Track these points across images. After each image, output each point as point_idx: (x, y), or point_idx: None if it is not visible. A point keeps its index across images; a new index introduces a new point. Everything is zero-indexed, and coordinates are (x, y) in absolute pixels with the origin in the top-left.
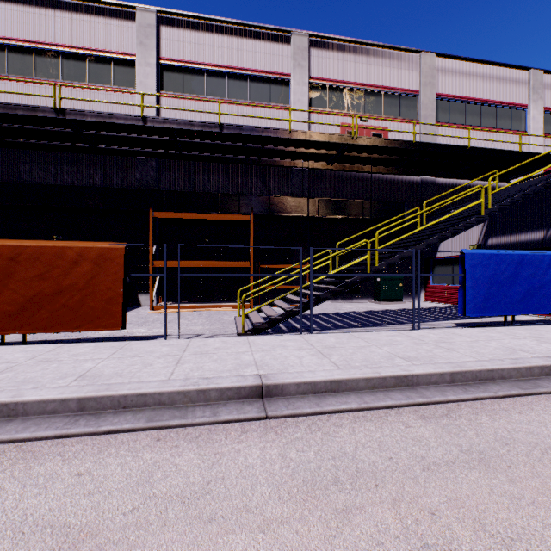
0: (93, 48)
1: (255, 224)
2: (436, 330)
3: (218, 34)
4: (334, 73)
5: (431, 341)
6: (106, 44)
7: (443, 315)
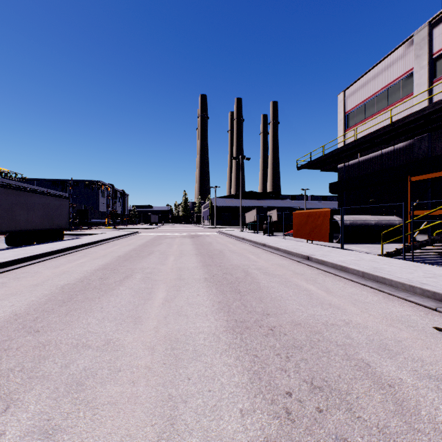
0: (389, 83)
1: None
2: None
3: None
4: None
5: None
6: (396, 74)
7: None
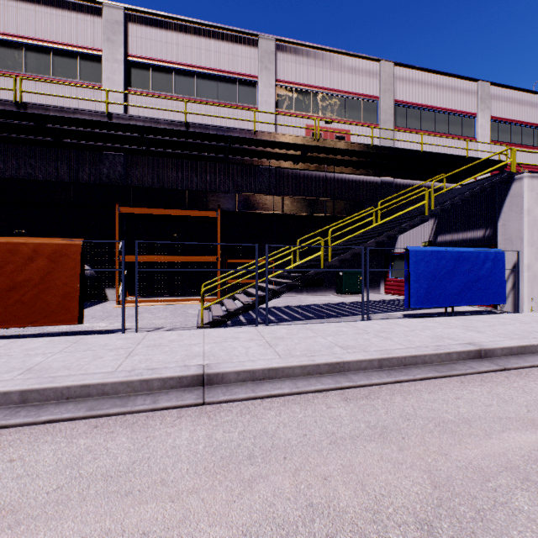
0: (58, 42)
1: (223, 220)
2: (382, 320)
3: (186, 33)
4: (300, 77)
5: (373, 331)
6: (72, 38)
7: (396, 307)
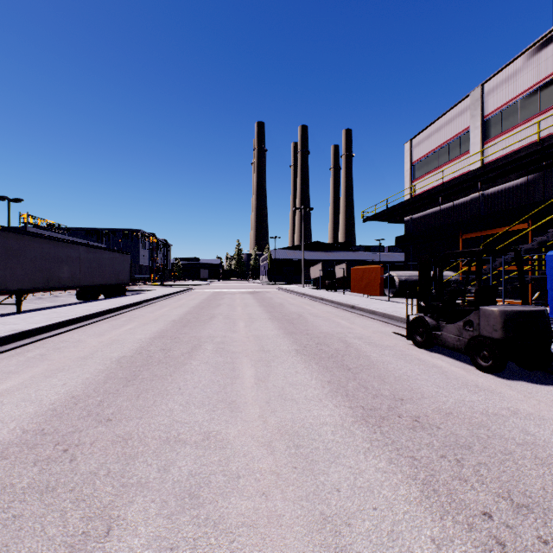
0: (450, 138)
1: None
2: None
3: (528, 60)
4: None
5: None
6: (456, 130)
7: None
